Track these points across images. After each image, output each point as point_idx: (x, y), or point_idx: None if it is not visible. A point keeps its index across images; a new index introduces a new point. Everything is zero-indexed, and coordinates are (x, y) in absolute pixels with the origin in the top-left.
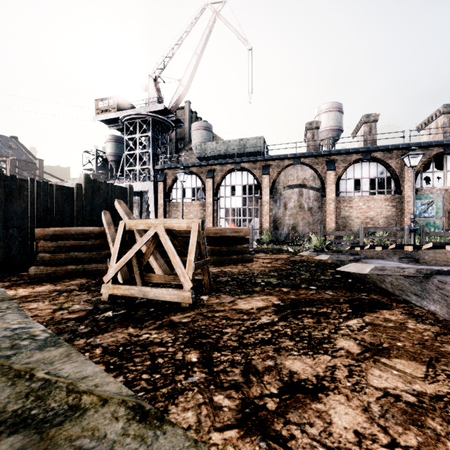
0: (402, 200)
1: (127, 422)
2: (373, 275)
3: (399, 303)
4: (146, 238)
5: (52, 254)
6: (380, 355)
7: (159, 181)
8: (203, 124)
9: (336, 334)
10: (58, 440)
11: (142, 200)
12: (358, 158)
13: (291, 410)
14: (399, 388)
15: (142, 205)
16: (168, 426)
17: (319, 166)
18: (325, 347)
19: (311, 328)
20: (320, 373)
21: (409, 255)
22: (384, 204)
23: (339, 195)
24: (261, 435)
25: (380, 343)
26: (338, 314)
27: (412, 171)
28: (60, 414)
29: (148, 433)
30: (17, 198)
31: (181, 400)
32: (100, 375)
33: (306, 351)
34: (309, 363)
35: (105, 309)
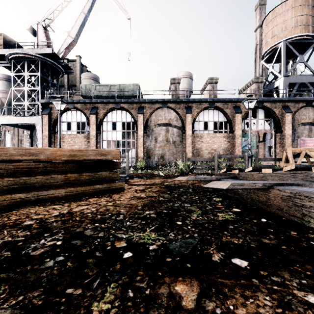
0: (234, 137)
1: None
2: None
3: None
4: None
5: None
6: None
7: (43, 113)
8: (91, 75)
9: None
10: None
11: (32, 134)
12: (207, 106)
13: None
14: None
15: (32, 138)
16: None
17: (180, 110)
18: None
19: None
20: None
21: None
22: (223, 140)
23: (194, 133)
24: None
25: None
26: None
27: (249, 112)
28: None
29: None
30: None
31: None
32: None
33: None
34: None
35: None
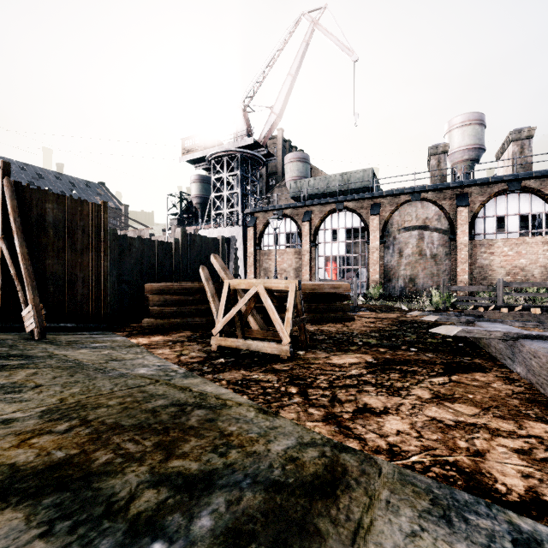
0: None
1: (256, 413)
2: (483, 339)
3: (501, 368)
4: (248, 296)
5: (160, 308)
6: (445, 401)
7: (249, 226)
8: (299, 154)
9: (415, 386)
10: (223, 414)
11: (229, 247)
12: (503, 189)
13: (359, 419)
14: (446, 418)
15: (229, 253)
16: (280, 417)
17: (446, 202)
18: (400, 393)
19: (394, 380)
20: (388, 406)
21: (537, 319)
22: (541, 249)
23: (474, 238)
24: (336, 426)
25: (453, 394)
26: (427, 373)
27: None
28: (218, 406)
29: (270, 418)
30: (128, 255)
31: (287, 409)
32: (231, 394)
33: (383, 394)
34: (382, 400)
35: (217, 357)
